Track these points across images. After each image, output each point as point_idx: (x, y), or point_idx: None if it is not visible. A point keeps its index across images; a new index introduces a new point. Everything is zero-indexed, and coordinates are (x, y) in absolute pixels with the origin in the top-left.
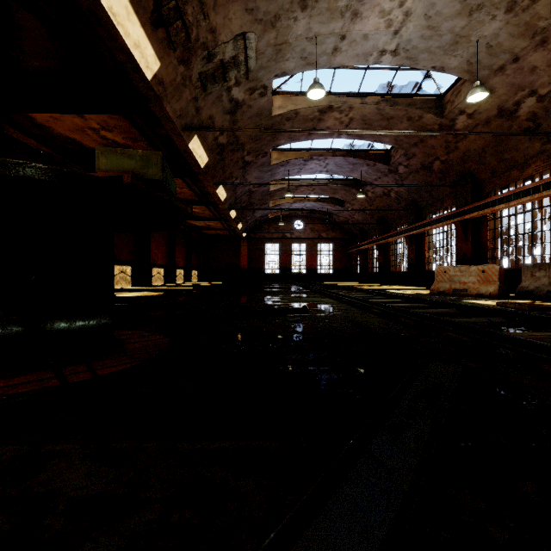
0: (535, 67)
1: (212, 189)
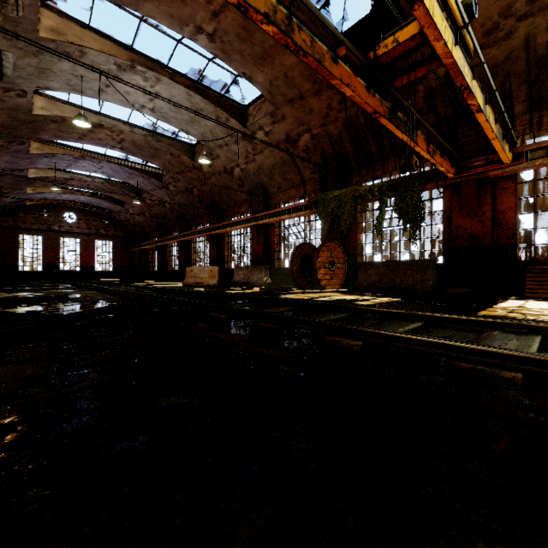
0: (236, 152)
1: None
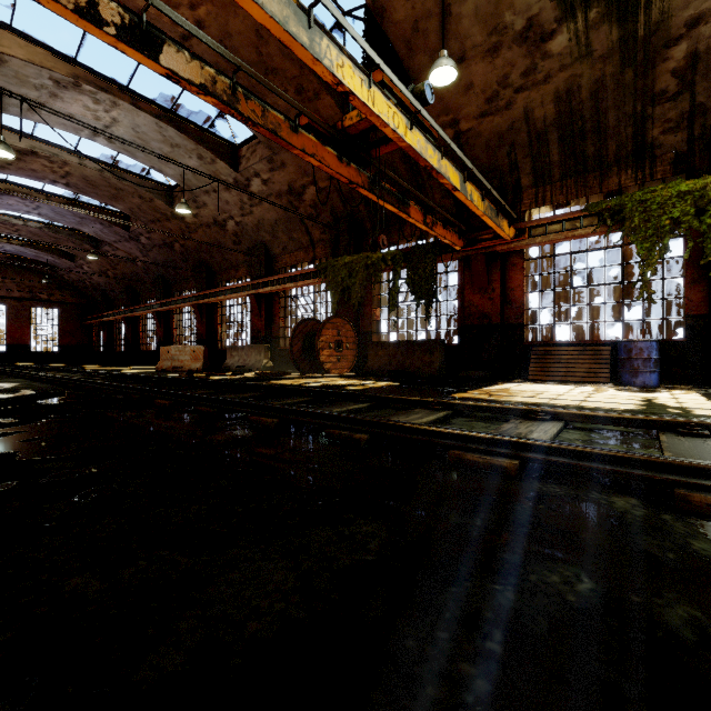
0: (228, 201)
1: None
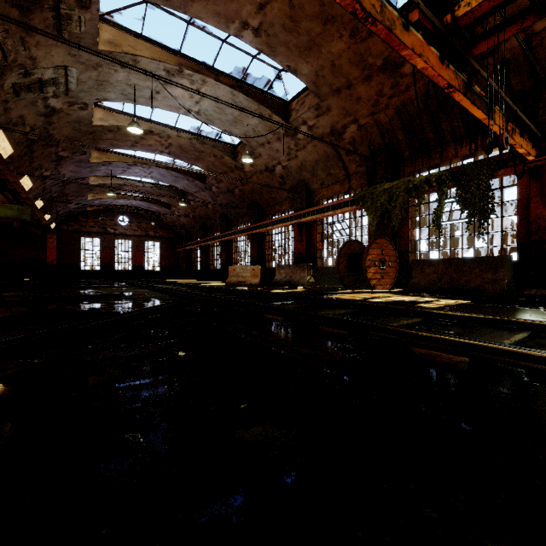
0: (278, 150)
1: (14, 178)
